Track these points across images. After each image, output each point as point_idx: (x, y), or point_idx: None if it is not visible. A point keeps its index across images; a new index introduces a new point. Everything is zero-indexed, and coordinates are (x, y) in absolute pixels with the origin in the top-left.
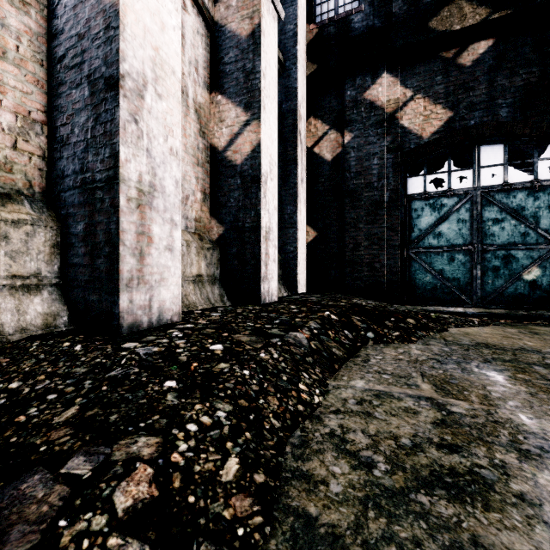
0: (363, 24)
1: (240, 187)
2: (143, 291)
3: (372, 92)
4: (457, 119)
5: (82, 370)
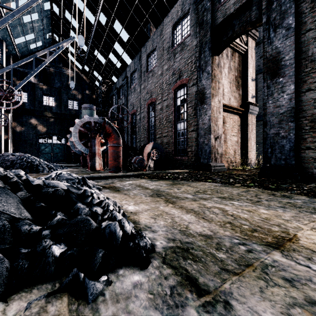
0: (28, 106)
1: (4, 144)
2: None
3: (30, 121)
4: (48, 131)
5: None
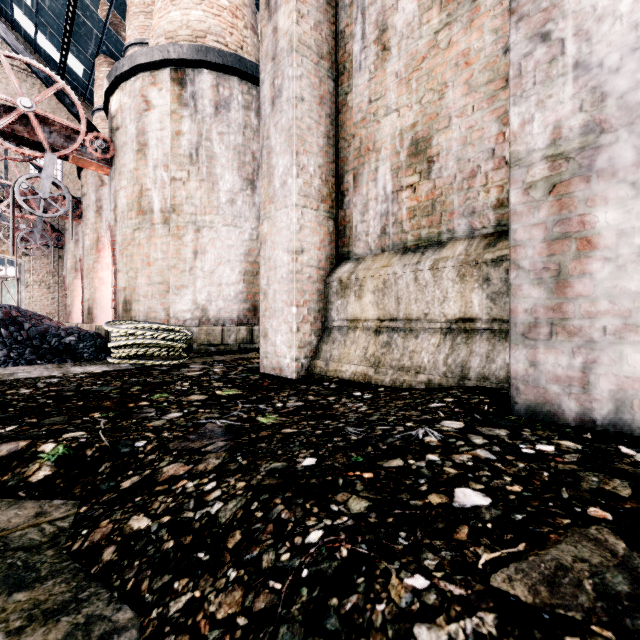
0: None
1: None
2: (566, 349)
3: None
4: None
5: (371, 418)
